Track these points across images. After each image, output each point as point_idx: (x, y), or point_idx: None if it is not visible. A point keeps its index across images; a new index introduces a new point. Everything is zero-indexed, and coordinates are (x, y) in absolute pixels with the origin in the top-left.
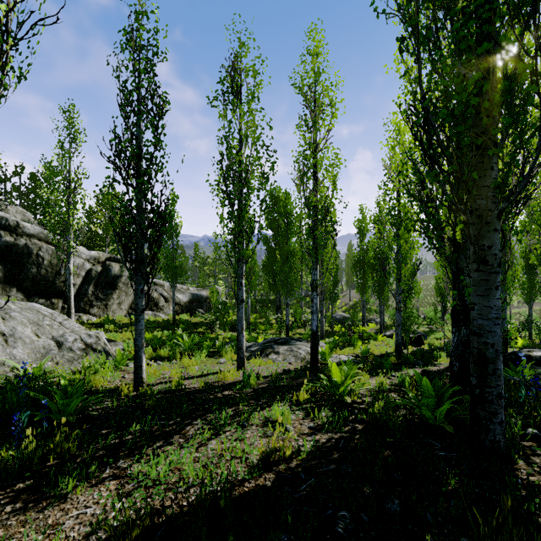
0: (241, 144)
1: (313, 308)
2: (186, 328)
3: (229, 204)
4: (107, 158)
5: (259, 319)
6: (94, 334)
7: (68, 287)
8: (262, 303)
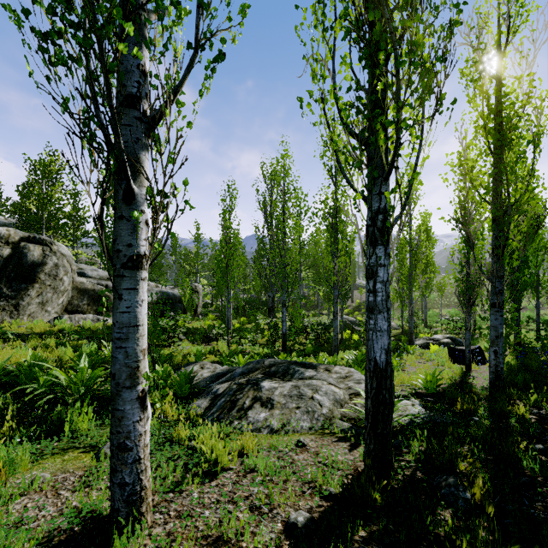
0: None
1: (374, 294)
2: None
3: None
4: None
5: (247, 324)
6: None
7: None
8: (252, 305)
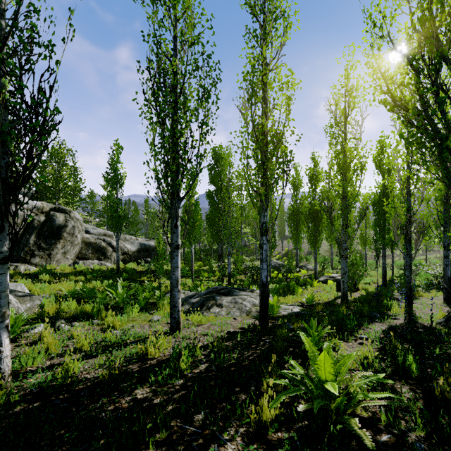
0: (175, 53)
1: (262, 255)
2: (130, 277)
3: (160, 125)
4: None
5: (202, 266)
6: None
7: None
8: (206, 252)
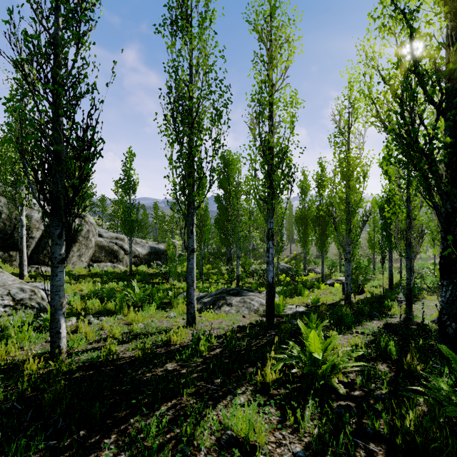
0: (191, 79)
1: (268, 258)
2: (142, 279)
3: (178, 143)
4: (7, 57)
5: (211, 269)
6: (29, 288)
7: (21, 239)
8: (214, 256)
